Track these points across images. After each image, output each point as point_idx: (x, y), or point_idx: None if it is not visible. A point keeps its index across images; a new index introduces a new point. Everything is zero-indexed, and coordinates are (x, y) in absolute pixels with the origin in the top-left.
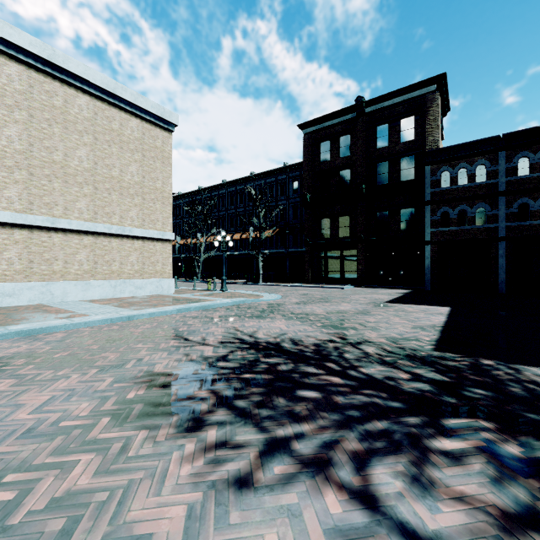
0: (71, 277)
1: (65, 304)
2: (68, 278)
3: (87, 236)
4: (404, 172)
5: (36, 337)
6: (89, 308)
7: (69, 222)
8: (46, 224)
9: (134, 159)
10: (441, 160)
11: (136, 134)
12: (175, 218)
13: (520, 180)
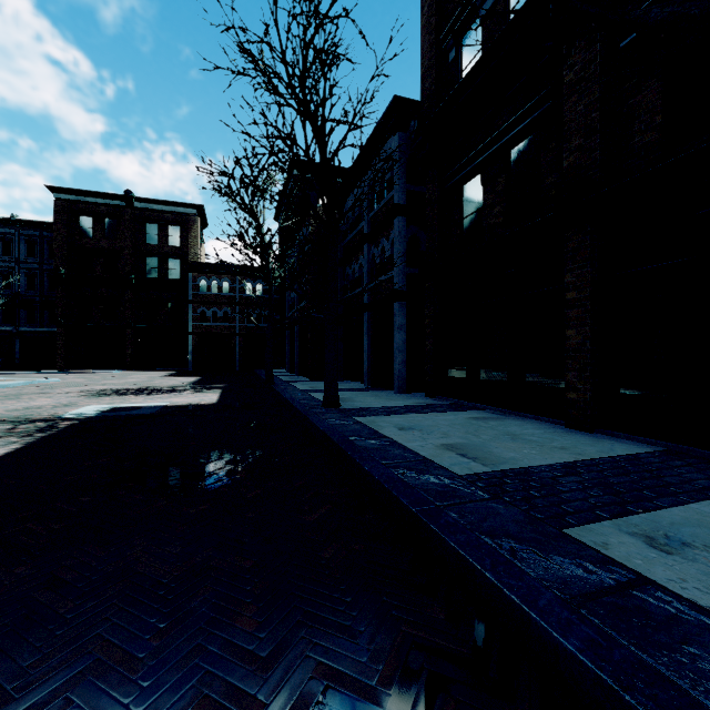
0: None
1: None
2: None
3: None
4: (172, 271)
5: None
6: None
7: None
8: None
9: None
10: (201, 271)
11: None
12: None
13: (247, 297)
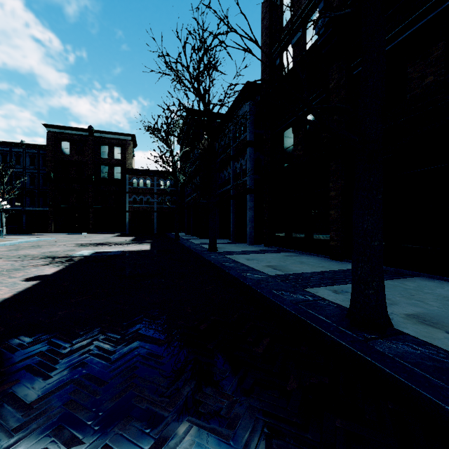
0: None
1: None
2: None
3: None
4: (116, 174)
5: None
6: None
7: None
8: None
9: None
10: (133, 174)
11: None
12: None
13: (161, 189)
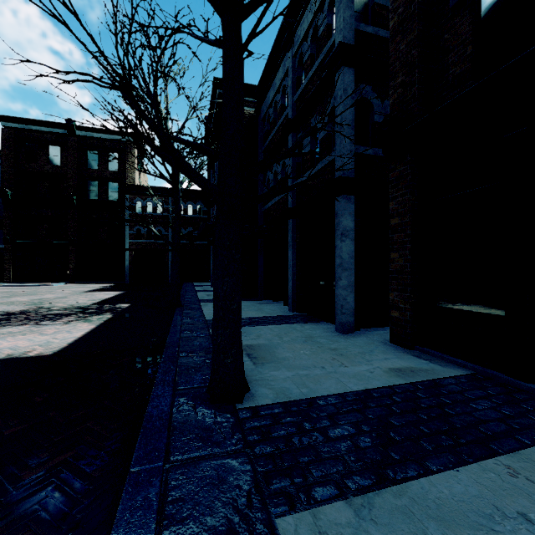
0: None
1: None
2: None
3: None
4: (111, 194)
5: None
6: None
7: None
8: None
9: None
10: (137, 193)
11: None
12: None
13: None
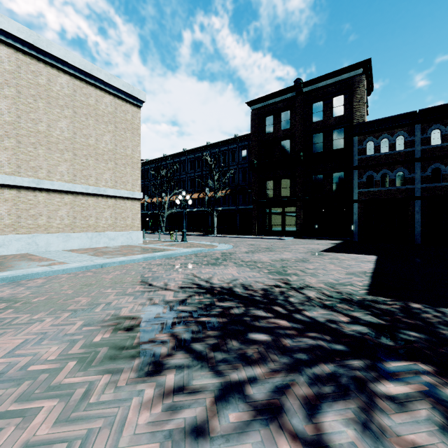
0: (53, 230)
1: (48, 253)
2: (51, 231)
3: (67, 195)
4: (335, 142)
5: (19, 282)
6: (68, 257)
7: (52, 183)
8: (32, 185)
9: (108, 130)
10: (367, 132)
11: (109, 109)
12: (144, 181)
13: (433, 148)
